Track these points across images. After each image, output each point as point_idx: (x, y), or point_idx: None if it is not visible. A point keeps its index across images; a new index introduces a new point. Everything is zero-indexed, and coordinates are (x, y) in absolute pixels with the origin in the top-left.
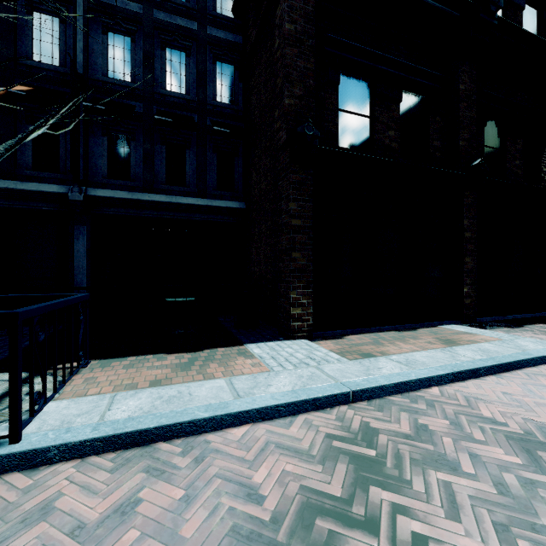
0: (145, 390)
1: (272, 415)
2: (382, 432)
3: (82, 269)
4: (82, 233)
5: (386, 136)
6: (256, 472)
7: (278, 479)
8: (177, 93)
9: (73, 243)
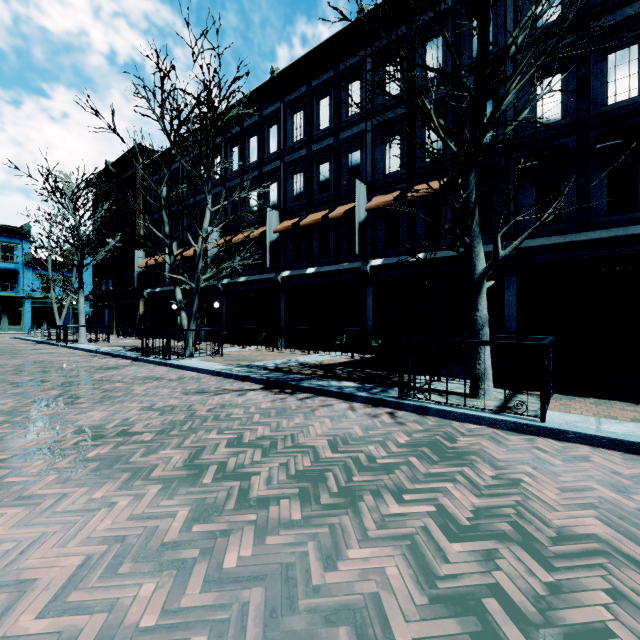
0: (628, 422)
1: None
2: None
3: (511, 316)
4: (511, 283)
5: None
6: None
7: None
8: (625, 101)
9: (504, 293)
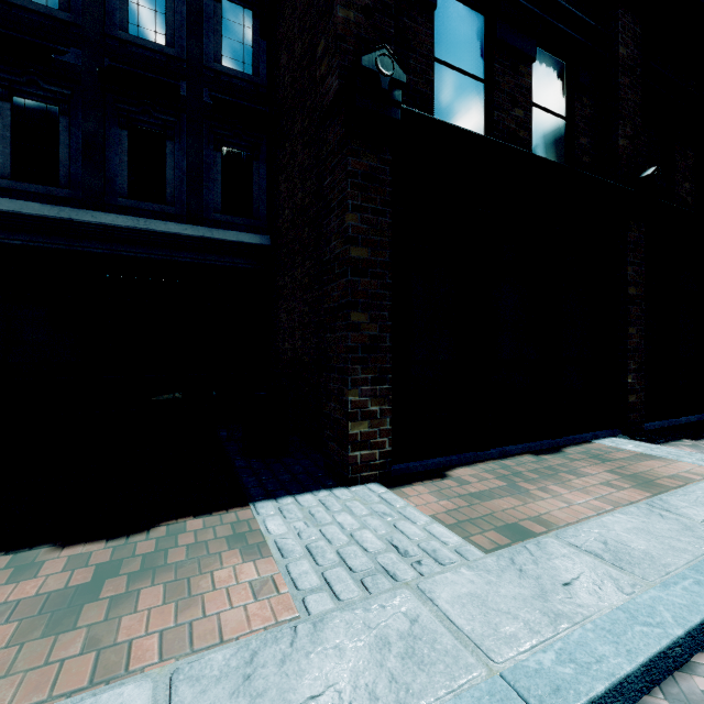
0: None
1: None
2: None
3: None
4: None
5: (511, 116)
6: None
7: None
8: (150, 41)
9: None
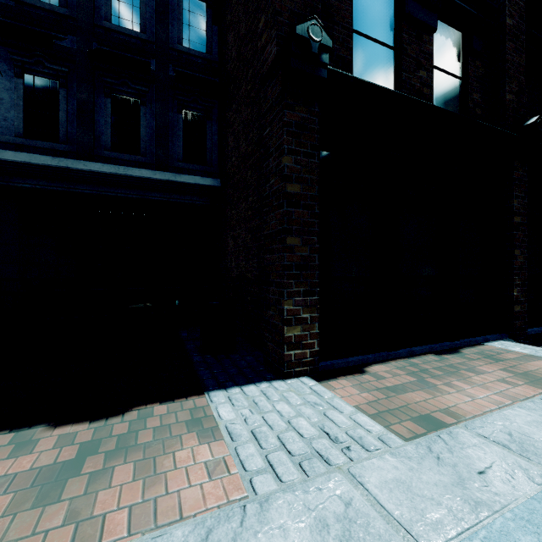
0: None
1: None
2: None
3: None
4: None
5: (417, 76)
6: None
7: None
8: (128, 29)
9: None
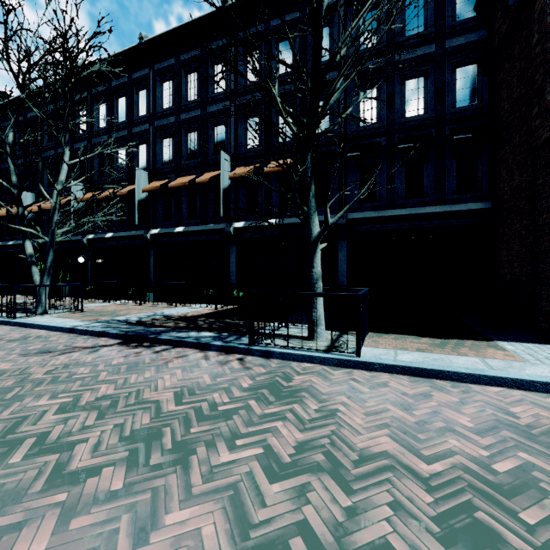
0: (414, 352)
1: (527, 387)
2: None
3: (343, 272)
4: (343, 246)
5: None
6: (512, 407)
7: (532, 415)
8: (415, 116)
9: (338, 254)
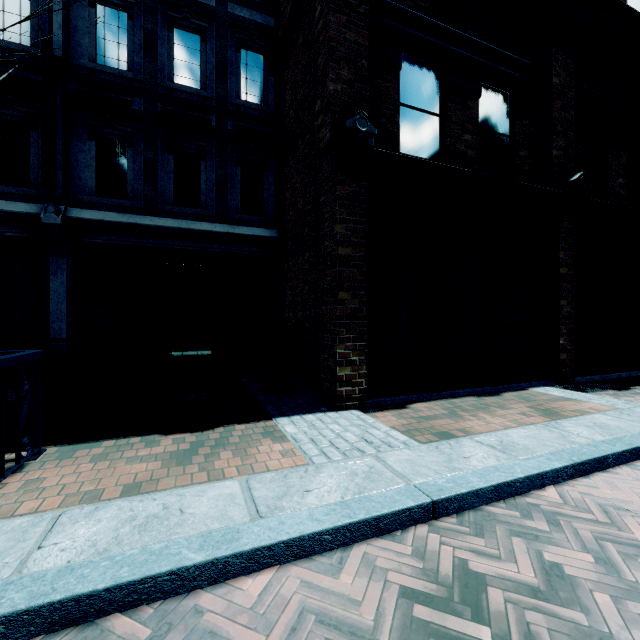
0: (112, 503)
1: (311, 548)
2: (492, 583)
3: (61, 314)
4: (61, 267)
5: (461, 140)
6: None
7: None
8: (189, 87)
9: (49, 280)
